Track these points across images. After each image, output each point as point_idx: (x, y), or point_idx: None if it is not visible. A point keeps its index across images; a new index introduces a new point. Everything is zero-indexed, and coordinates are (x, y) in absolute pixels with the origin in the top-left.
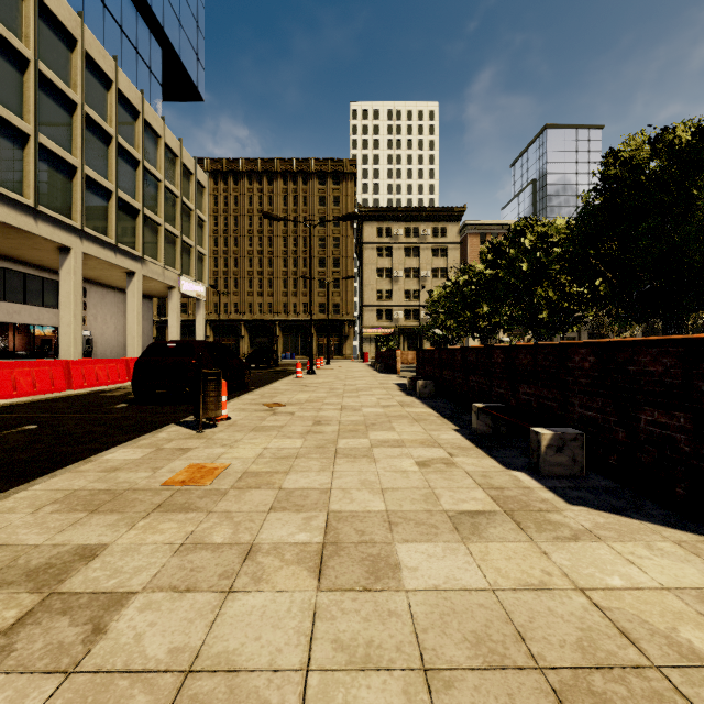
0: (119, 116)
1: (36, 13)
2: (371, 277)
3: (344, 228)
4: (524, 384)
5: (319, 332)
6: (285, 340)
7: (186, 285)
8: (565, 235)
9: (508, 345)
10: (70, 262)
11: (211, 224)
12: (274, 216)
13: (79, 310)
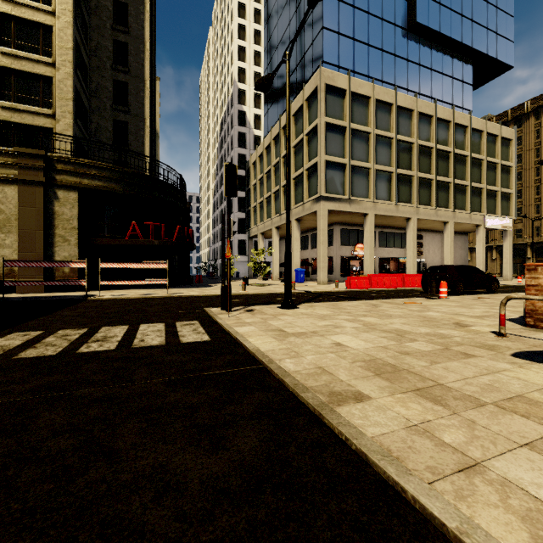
0: (437, 132)
1: (396, 114)
2: None
3: None
4: None
5: None
6: None
7: (490, 221)
8: None
9: None
10: (411, 225)
11: (532, 158)
12: None
13: (415, 249)
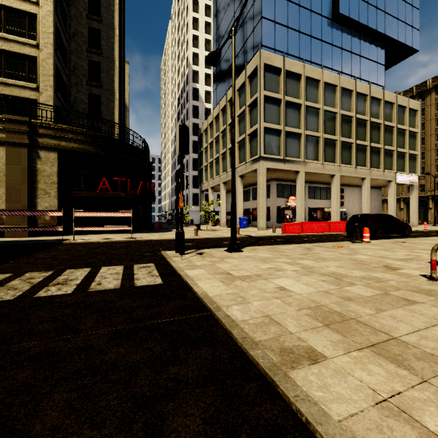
0: (356, 104)
1: (322, 89)
2: None
3: None
4: None
5: None
6: None
7: (400, 178)
8: None
9: None
10: (335, 181)
11: (433, 126)
12: None
13: (338, 201)
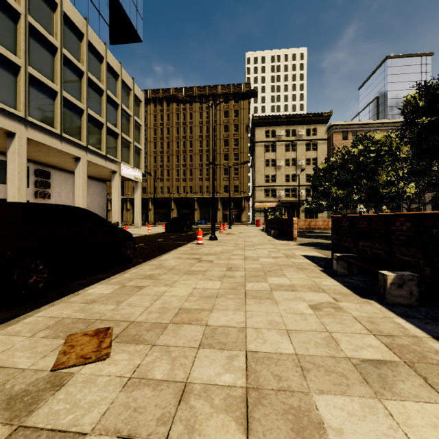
0: (65, 34)
1: None
2: (260, 166)
3: (242, 132)
4: None
5: (224, 206)
6: (201, 211)
7: (125, 170)
8: None
9: None
10: (15, 145)
11: (152, 134)
12: (180, 97)
13: (24, 185)
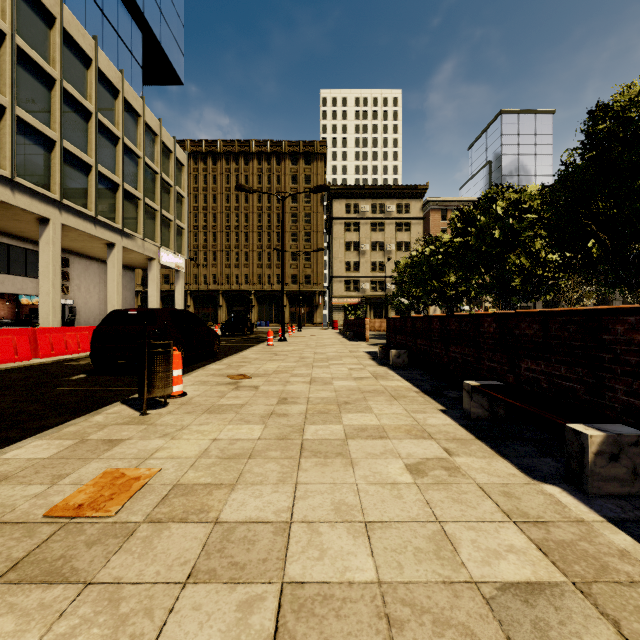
0: (99, 93)
1: None
2: (340, 250)
3: (315, 205)
4: (528, 358)
5: (291, 302)
6: (260, 309)
7: (165, 257)
8: (539, 201)
9: (504, 313)
10: (49, 233)
11: (192, 202)
12: (246, 188)
13: (58, 280)
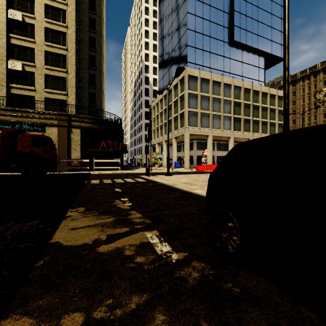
0: (244, 94)
1: (222, 87)
2: None
3: None
4: None
5: None
6: None
7: None
8: None
9: None
10: (230, 140)
11: (300, 103)
12: None
13: None
